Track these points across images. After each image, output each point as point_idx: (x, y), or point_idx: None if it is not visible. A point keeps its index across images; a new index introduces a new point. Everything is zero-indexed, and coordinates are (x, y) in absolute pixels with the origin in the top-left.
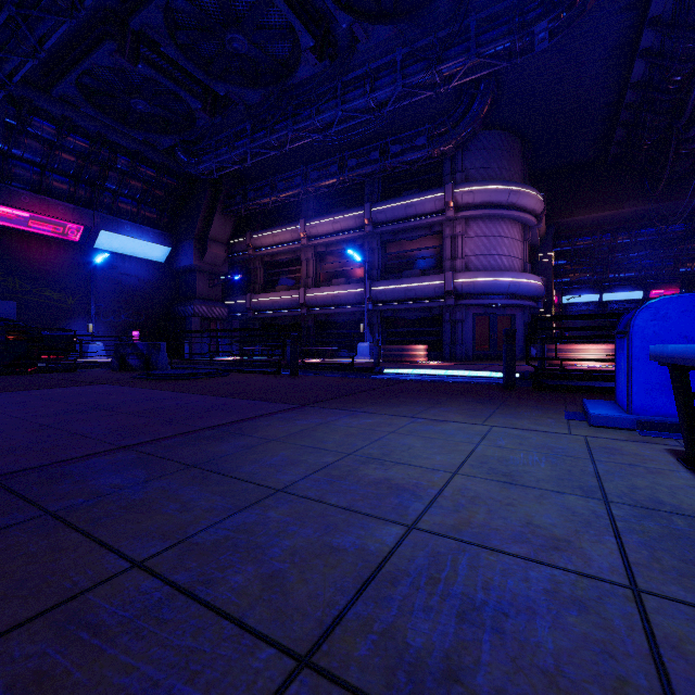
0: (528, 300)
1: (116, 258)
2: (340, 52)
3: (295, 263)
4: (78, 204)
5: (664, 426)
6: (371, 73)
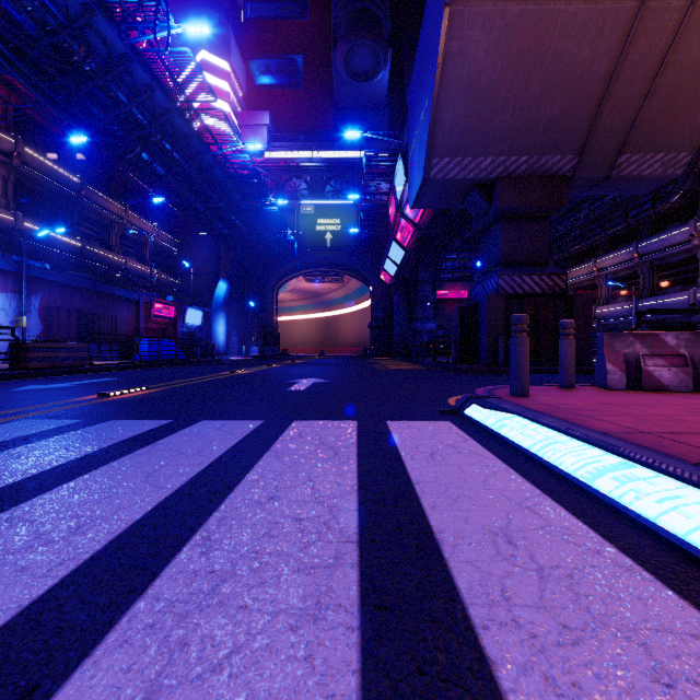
0: None
1: None
2: None
3: (595, 287)
4: (466, 280)
5: None
6: None
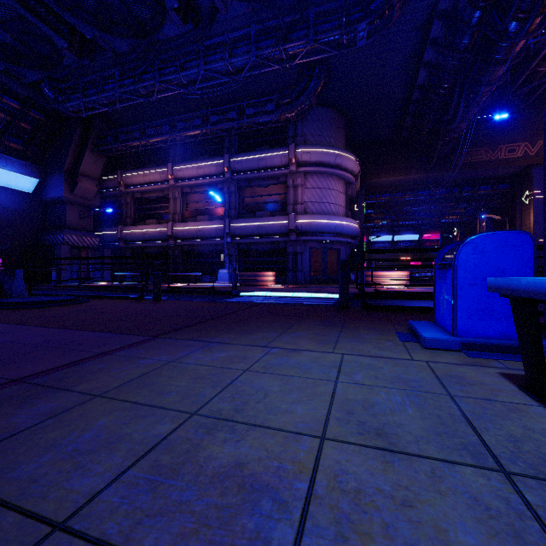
0: (349, 238)
1: None
2: (202, 20)
3: (164, 200)
4: None
5: (484, 347)
6: (230, 44)
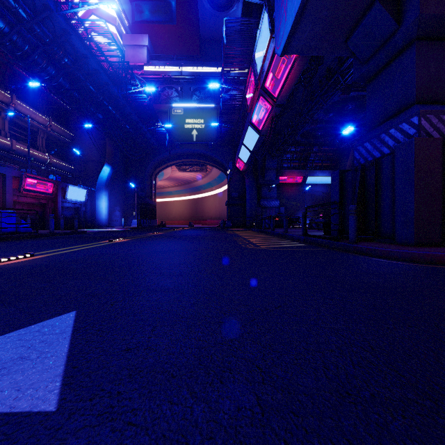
0: None
1: (313, 186)
2: None
3: None
4: (300, 169)
5: None
6: None
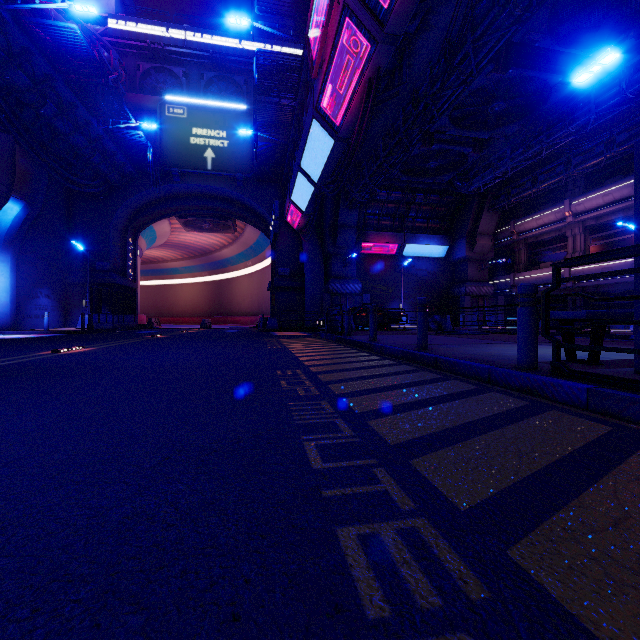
0: None
1: (414, 260)
2: None
3: (560, 240)
4: (394, 231)
5: None
6: (637, 55)
